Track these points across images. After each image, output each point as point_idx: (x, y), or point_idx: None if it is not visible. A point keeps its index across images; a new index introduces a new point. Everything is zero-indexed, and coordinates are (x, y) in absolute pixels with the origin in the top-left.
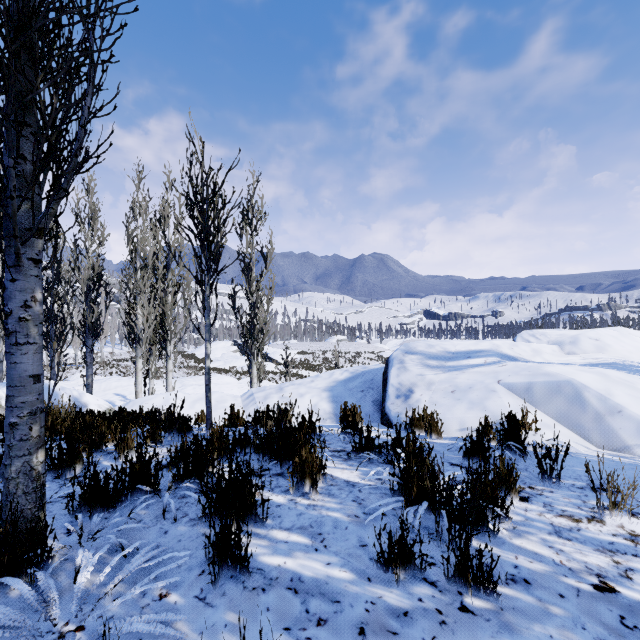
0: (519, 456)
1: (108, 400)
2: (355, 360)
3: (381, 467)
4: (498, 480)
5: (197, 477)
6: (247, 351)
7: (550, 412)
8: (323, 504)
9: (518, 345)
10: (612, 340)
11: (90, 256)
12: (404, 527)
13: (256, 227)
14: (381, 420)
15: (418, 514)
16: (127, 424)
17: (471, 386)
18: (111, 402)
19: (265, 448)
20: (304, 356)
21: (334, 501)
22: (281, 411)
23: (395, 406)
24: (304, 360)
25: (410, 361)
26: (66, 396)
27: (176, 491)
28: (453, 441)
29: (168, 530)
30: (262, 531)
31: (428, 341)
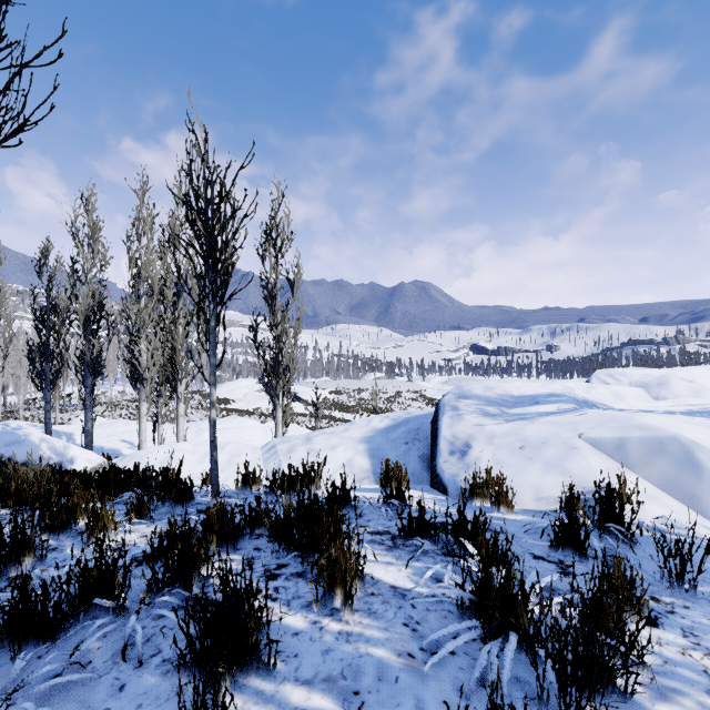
0: (623, 543)
1: (113, 447)
2: (395, 400)
3: (440, 564)
4: (611, 592)
5: (183, 583)
6: (271, 392)
7: (652, 478)
8: (361, 631)
9: (595, 388)
10: (709, 382)
11: (89, 282)
12: (484, 678)
13: (281, 248)
14: (431, 482)
15: (506, 660)
16: (101, 497)
17: (544, 441)
18: (116, 450)
19: (282, 532)
20: (337, 396)
21: (377, 625)
22: (307, 473)
23: (449, 465)
24: (337, 400)
25: (465, 407)
26: (47, 450)
27: (152, 605)
28: (529, 517)
29: (126, 683)
30: (268, 686)
31: (485, 382)
